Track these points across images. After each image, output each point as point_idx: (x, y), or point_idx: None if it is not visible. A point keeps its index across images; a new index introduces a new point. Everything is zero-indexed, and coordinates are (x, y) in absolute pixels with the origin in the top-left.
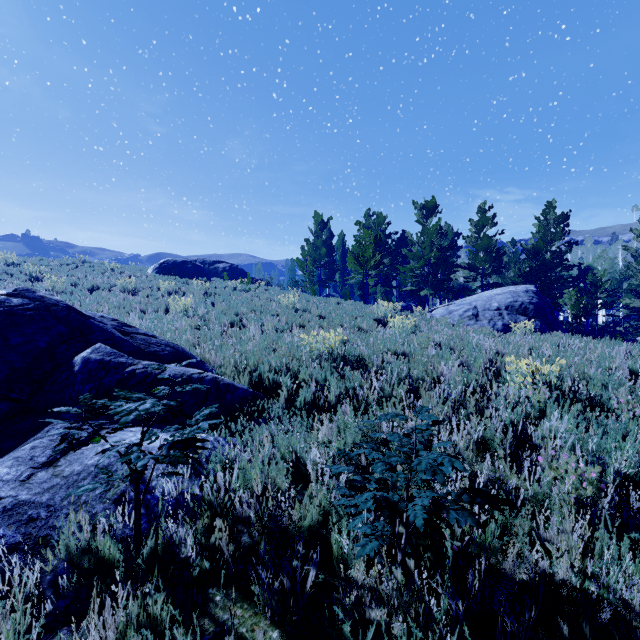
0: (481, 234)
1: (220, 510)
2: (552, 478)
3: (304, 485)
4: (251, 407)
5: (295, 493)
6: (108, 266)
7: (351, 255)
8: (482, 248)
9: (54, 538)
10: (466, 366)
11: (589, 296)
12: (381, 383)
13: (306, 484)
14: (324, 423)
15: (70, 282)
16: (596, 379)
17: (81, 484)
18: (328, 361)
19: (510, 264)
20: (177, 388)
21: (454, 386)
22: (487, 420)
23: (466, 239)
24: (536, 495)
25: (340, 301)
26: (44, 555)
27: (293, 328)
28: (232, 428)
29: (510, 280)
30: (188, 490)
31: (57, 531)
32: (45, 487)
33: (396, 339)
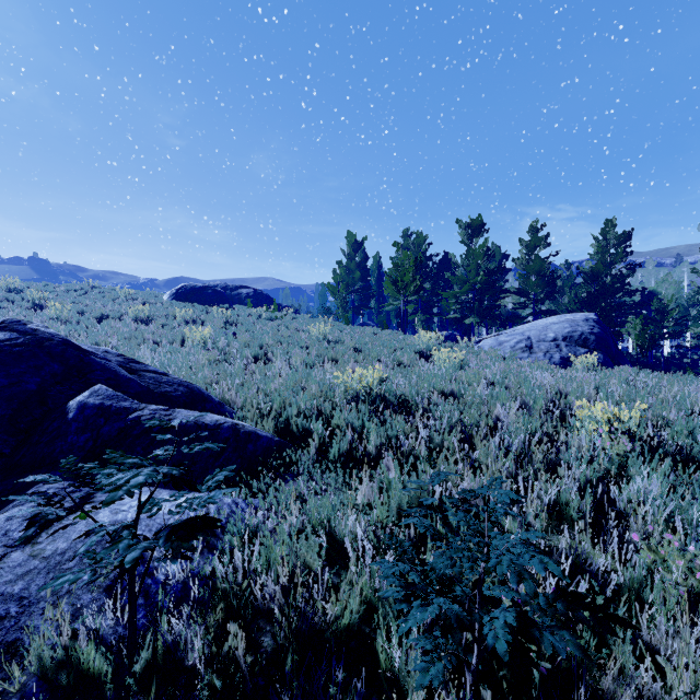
0: (533, 256)
1: (236, 603)
2: (652, 561)
3: (340, 563)
4: (276, 459)
5: (330, 576)
6: (120, 292)
7: (388, 279)
8: (534, 271)
9: (25, 643)
10: (525, 408)
11: (655, 325)
12: (428, 430)
13: (343, 562)
14: (363, 482)
15: (77, 310)
16: (680, 425)
17: (65, 567)
18: (365, 402)
19: (565, 289)
20: (183, 449)
21: (515, 435)
22: (556, 476)
23: (516, 261)
24: (631, 582)
25: (376, 331)
26: (8, 672)
27: (324, 362)
28: (254, 486)
29: (565, 307)
30: (199, 570)
31: (30, 633)
32: (19, 573)
33: (442, 376)
